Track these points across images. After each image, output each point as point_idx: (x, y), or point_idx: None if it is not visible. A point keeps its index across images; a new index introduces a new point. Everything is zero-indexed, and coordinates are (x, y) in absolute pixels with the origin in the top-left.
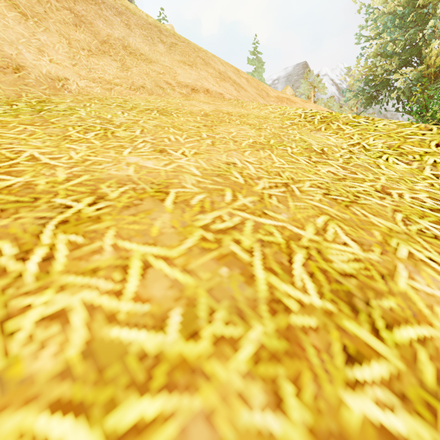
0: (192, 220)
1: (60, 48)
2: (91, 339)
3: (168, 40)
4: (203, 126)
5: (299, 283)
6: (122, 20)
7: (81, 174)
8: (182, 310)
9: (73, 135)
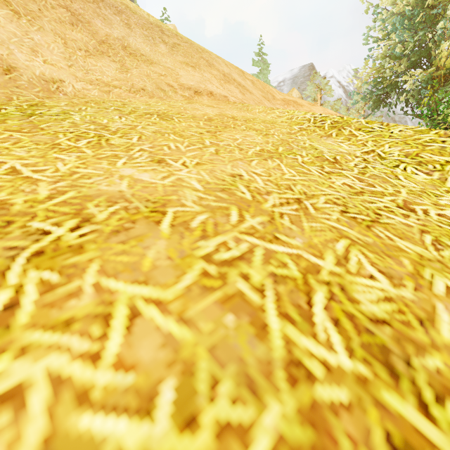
0: (192, 248)
1: (55, 48)
2: (52, 435)
3: (170, 41)
4: (206, 132)
5: (322, 335)
6: (121, 19)
7: (66, 190)
8: (176, 381)
9: (62, 143)
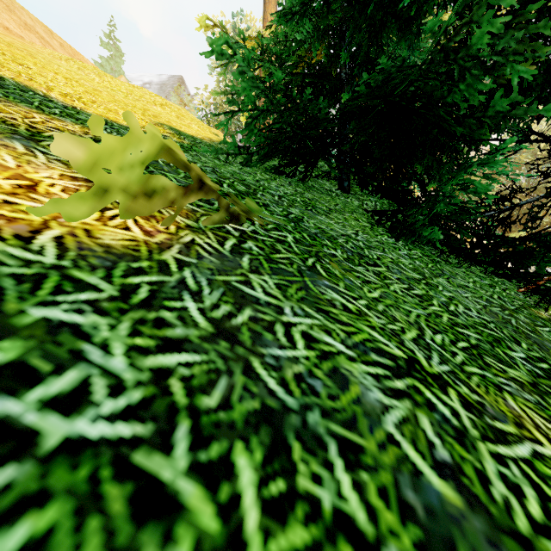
0: None
1: None
2: None
3: None
4: None
5: None
6: None
7: None
8: None
9: None
